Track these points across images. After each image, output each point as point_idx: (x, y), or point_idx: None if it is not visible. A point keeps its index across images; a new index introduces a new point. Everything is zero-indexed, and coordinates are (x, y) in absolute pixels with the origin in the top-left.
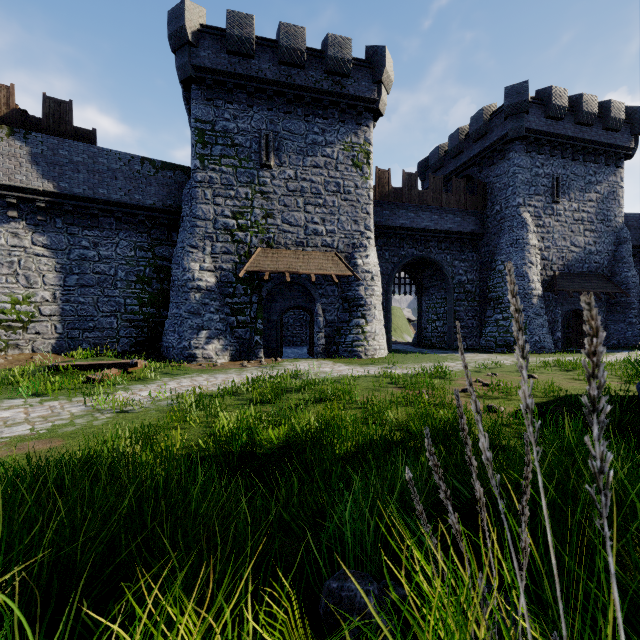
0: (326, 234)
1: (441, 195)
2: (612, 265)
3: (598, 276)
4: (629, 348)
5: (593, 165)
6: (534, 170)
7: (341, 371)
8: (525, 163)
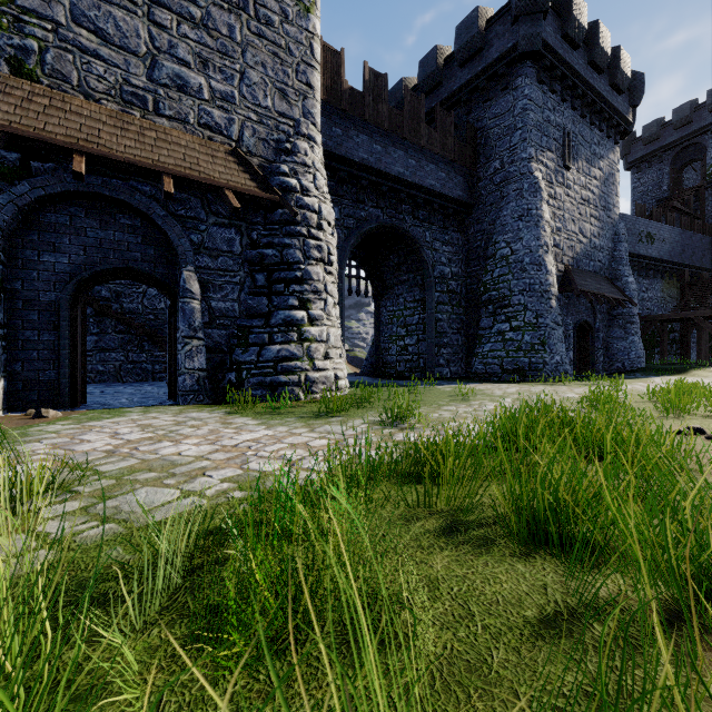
0: (211, 98)
1: (421, 127)
2: (612, 267)
3: (604, 278)
4: (645, 372)
5: (597, 132)
6: (546, 113)
7: (243, 453)
8: (537, 98)
